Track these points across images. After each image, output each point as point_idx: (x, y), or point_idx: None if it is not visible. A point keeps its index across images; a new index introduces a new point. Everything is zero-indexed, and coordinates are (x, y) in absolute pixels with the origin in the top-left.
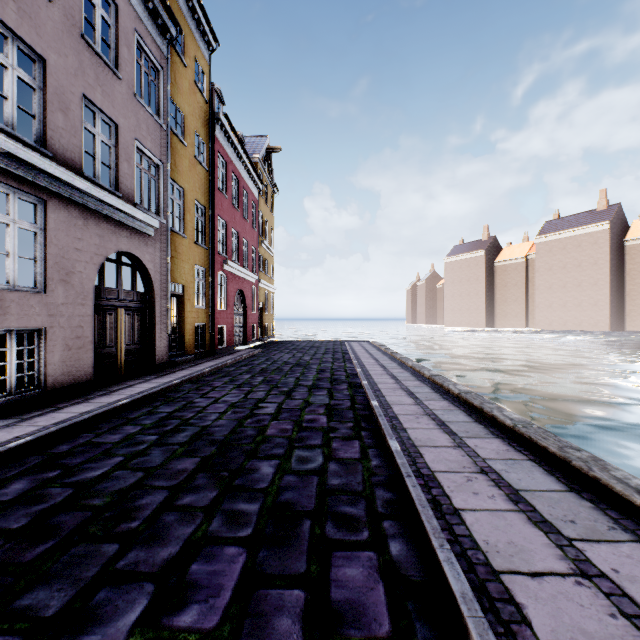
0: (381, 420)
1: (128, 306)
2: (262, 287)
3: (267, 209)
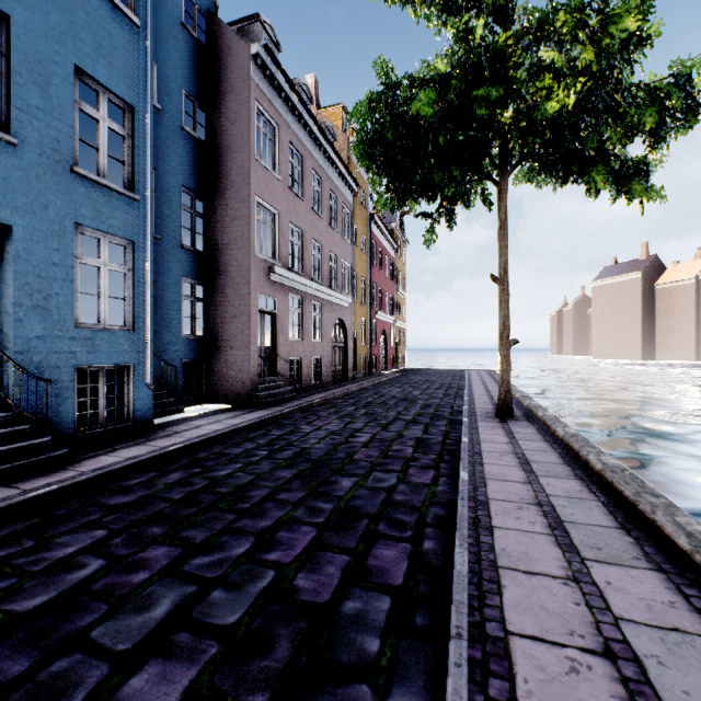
0: (465, 395)
1: (338, 346)
2: (397, 326)
3: (400, 261)
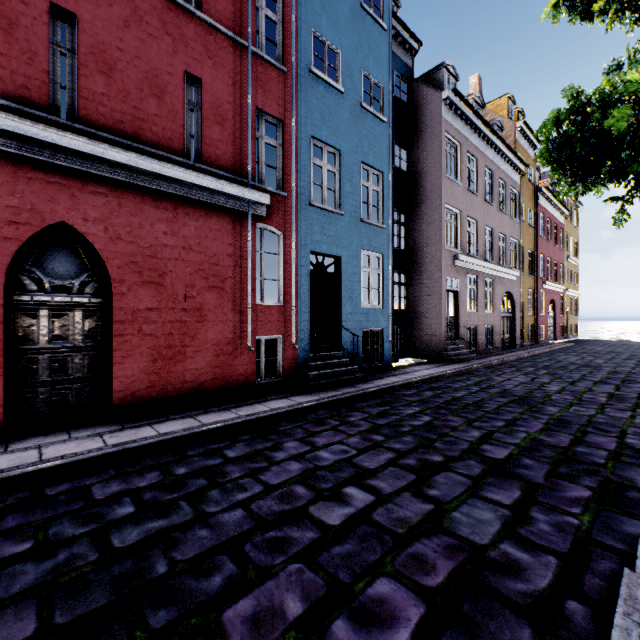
0: None
1: (506, 316)
2: (567, 294)
3: (571, 226)
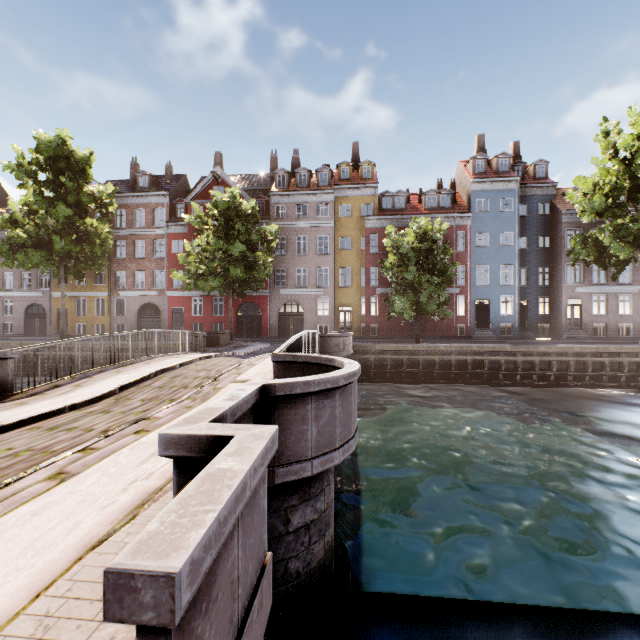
0: None
1: None
2: None
3: None
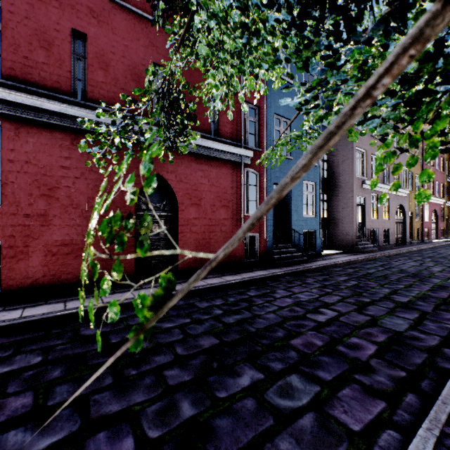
0: None
1: (398, 221)
2: (446, 205)
3: (449, 155)
